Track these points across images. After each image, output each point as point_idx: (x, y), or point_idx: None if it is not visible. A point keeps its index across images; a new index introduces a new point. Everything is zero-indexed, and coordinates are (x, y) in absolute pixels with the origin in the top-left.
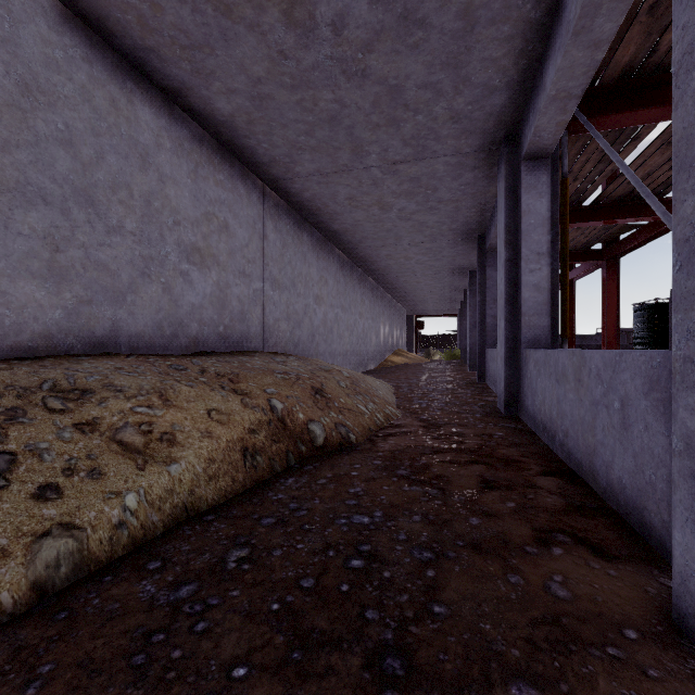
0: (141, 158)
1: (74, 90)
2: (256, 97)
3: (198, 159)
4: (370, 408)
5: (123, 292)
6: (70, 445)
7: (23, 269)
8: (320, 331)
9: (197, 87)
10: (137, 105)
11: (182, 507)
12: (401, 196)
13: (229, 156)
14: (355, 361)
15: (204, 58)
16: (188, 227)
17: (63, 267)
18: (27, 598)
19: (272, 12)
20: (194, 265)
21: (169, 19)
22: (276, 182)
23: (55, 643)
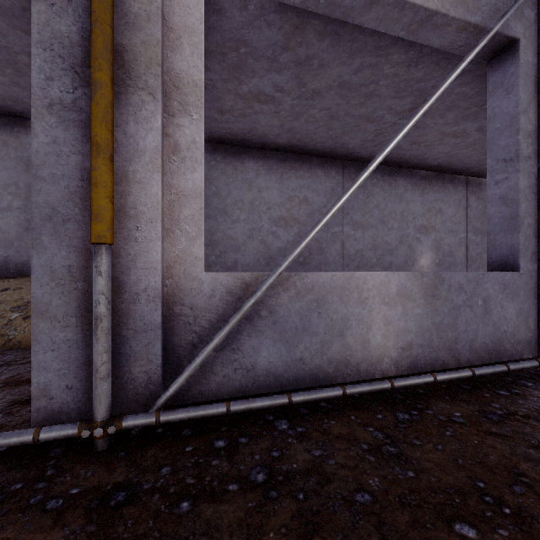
0: None
1: None
2: None
3: None
4: None
5: None
6: None
7: (484, 251)
8: None
9: None
10: None
11: None
12: None
13: None
14: None
15: None
16: None
17: None
18: None
19: None
20: None
21: None
22: None
23: None
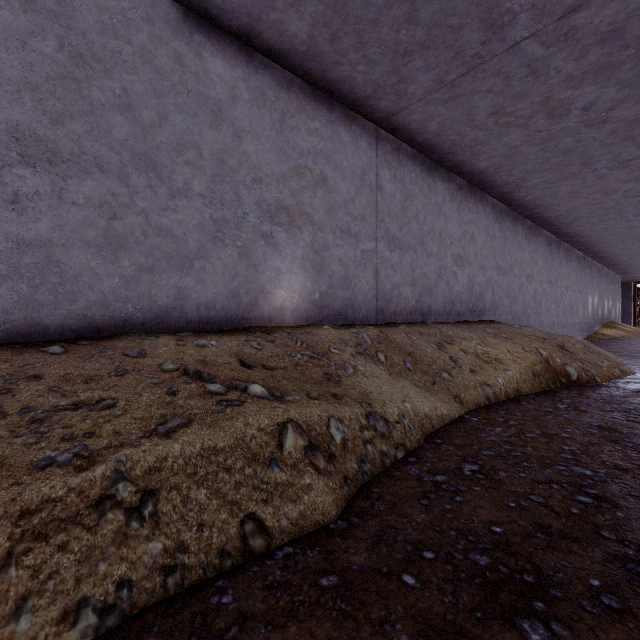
0: (438, 211)
1: (417, 189)
2: (509, 155)
3: (460, 199)
4: (606, 364)
5: (432, 288)
6: (467, 357)
7: (405, 282)
8: (531, 305)
9: (469, 161)
10: (436, 183)
11: (516, 390)
12: (629, 181)
13: (474, 189)
14: (561, 332)
15: (481, 147)
16: (455, 244)
17: (414, 279)
18: (488, 401)
19: (537, 116)
20: (458, 267)
21: (469, 138)
22: (503, 196)
23: (512, 410)
